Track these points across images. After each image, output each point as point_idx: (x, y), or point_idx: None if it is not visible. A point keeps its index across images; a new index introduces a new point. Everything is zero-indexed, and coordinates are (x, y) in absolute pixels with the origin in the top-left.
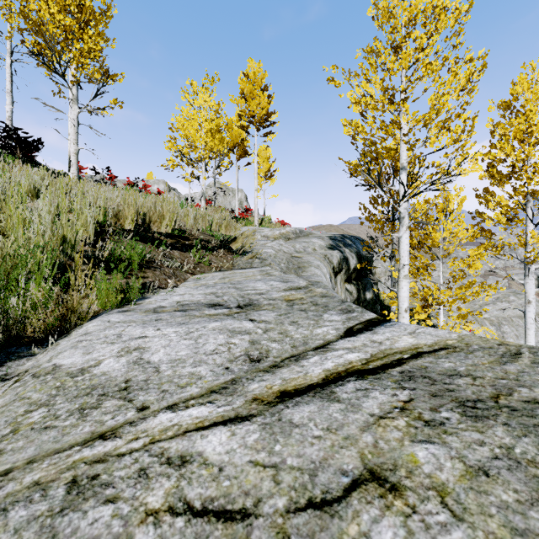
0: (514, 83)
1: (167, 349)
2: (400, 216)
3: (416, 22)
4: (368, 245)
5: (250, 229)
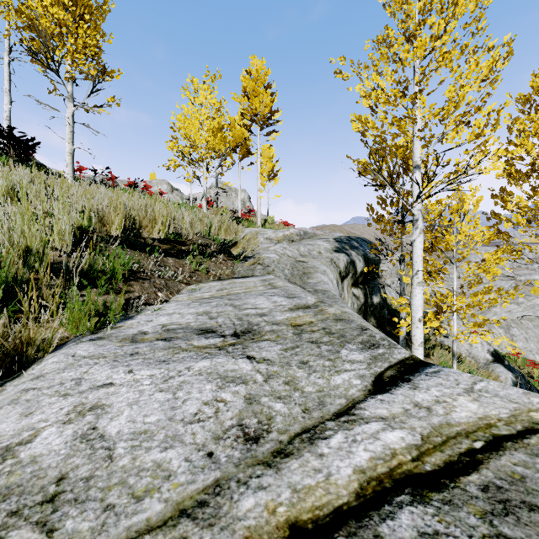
0: (536, 75)
1: (133, 410)
2: (413, 219)
3: (432, 7)
4: (376, 247)
5: (253, 231)
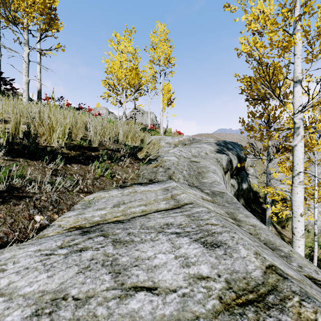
0: None
1: None
2: (295, 126)
3: None
4: (246, 149)
5: (157, 137)
